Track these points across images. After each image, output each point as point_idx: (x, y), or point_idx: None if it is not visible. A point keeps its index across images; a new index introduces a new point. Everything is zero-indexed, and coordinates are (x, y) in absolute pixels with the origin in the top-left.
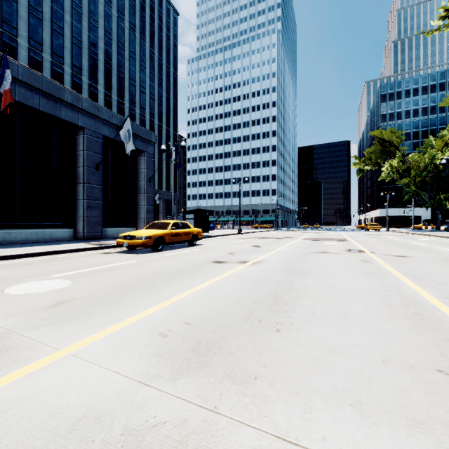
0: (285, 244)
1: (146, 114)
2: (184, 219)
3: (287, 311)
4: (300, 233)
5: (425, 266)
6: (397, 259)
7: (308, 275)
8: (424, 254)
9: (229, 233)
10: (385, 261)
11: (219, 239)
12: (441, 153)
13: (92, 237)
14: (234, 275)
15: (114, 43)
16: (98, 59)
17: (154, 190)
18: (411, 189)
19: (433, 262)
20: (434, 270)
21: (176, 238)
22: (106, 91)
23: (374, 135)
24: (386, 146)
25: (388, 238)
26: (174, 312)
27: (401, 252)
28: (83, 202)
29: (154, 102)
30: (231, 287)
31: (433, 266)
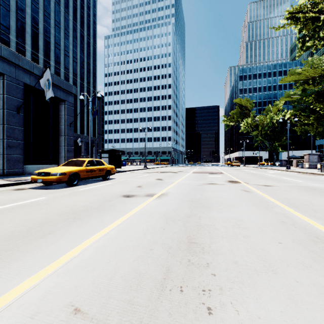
0: (181, 177)
1: (70, 73)
2: (100, 157)
3: (208, 263)
4: (189, 168)
5: (291, 194)
6: (266, 188)
7: (209, 207)
8: (281, 183)
9: (137, 169)
10: (260, 190)
11: (129, 174)
12: (276, 116)
13: (13, 173)
14: (143, 211)
15: (41, 11)
16: (25, 22)
17: (77, 134)
18: (259, 139)
19: (292, 190)
20: (300, 197)
21: (91, 174)
22: (34, 50)
23: (236, 101)
24: (243, 109)
25: (248, 171)
26: (63, 283)
27: (265, 182)
28: (2, 141)
29: (77, 65)
30: (141, 227)
31: (296, 194)
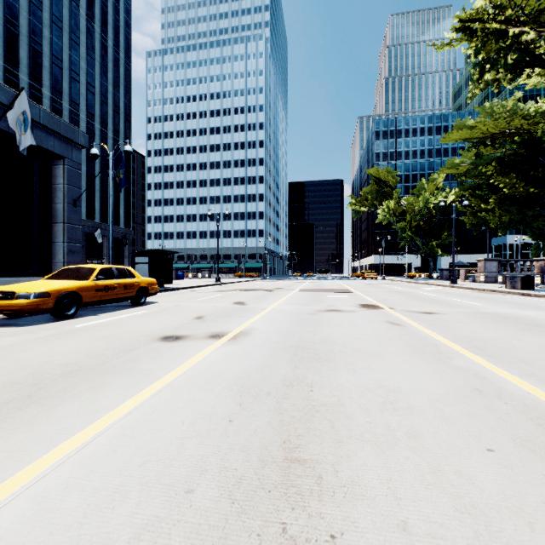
0: (279, 299)
1: (81, 112)
2: (133, 264)
3: (335, 536)
4: (294, 283)
5: (472, 329)
6: (428, 317)
7: (331, 360)
8: (449, 308)
9: (203, 284)
10: (418, 322)
11: (186, 293)
12: (434, 198)
13: None
14: (194, 373)
15: None
16: None
17: (94, 223)
18: (407, 234)
19: (471, 320)
20: (489, 335)
21: (106, 295)
22: (9, 66)
23: (371, 172)
24: (382, 186)
25: (391, 287)
26: None
27: (423, 307)
28: None
29: (94, 98)
30: (178, 419)
31: (480, 329)
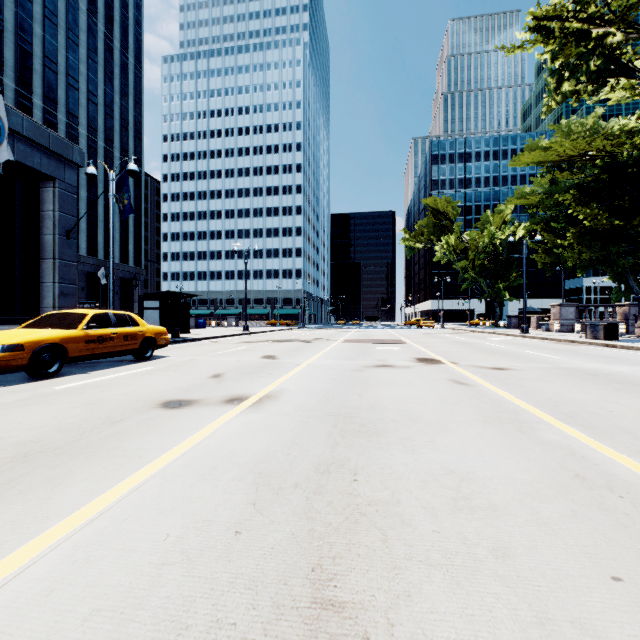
0: (318, 351)
1: (81, 126)
2: (141, 309)
3: None
4: (337, 333)
5: (556, 389)
6: (500, 374)
7: (381, 434)
8: (523, 363)
9: (228, 334)
10: (488, 380)
11: (206, 345)
12: (501, 232)
13: None
14: (197, 454)
15: None
16: None
17: (97, 260)
18: (469, 275)
19: (552, 378)
20: (578, 397)
21: (100, 347)
22: None
23: (428, 202)
24: (441, 218)
25: (452, 338)
26: None
27: (492, 362)
28: None
29: (97, 109)
30: (161, 531)
31: (566, 389)
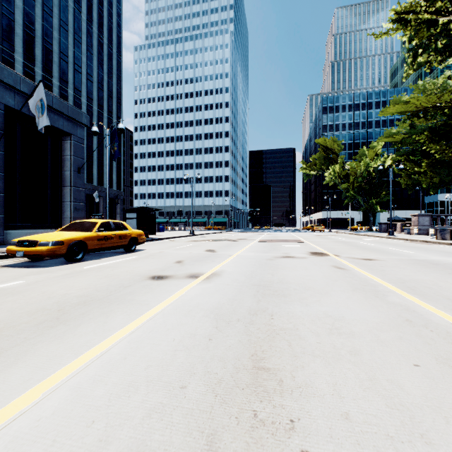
0: (242, 247)
1: (83, 97)
2: (125, 219)
3: (293, 420)
4: (254, 235)
5: (406, 273)
6: (368, 263)
7: (287, 296)
8: (386, 256)
9: (180, 236)
10: (359, 266)
11: (167, 242)
12: (374, 162)
13: None
14: (179, 304)
15: (38, 5)
16: (14, 20)
17: (93, 186)
18: (350, 194)
19: (405, 265)
20: (420, 278)
21: (105, 243)
22: (27, 62)
23: (319, 142)
24: (329, 153)
25: (337, 238)
26: None
27: (364, 255)
28: None
29: (93, 85)
30: (170, 337)
31: (413, 272)
